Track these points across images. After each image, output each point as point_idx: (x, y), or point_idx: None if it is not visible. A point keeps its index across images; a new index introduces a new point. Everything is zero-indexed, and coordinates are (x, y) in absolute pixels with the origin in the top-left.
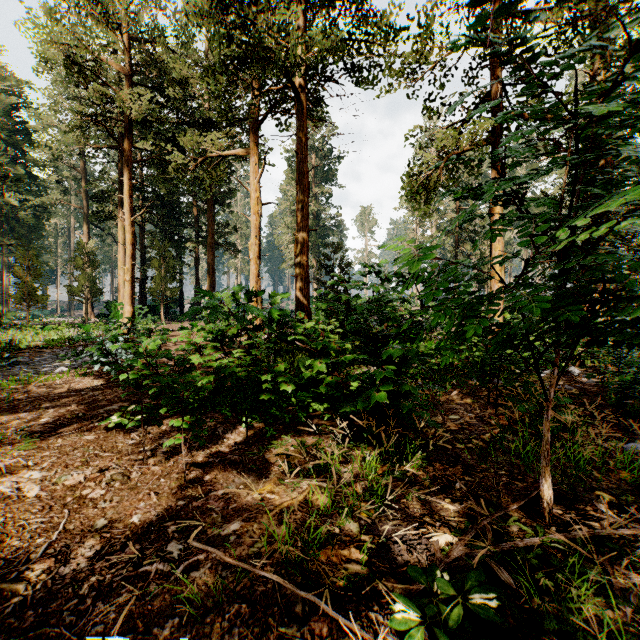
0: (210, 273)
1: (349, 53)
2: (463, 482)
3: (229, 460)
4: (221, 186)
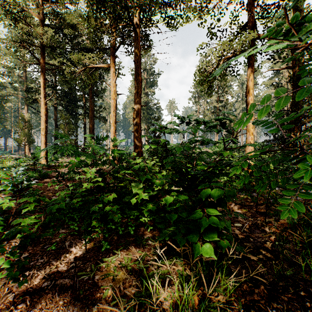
0: (90, 131)
1: (164, 7)
2: None
3: (60, 285)
4: (97, 87)
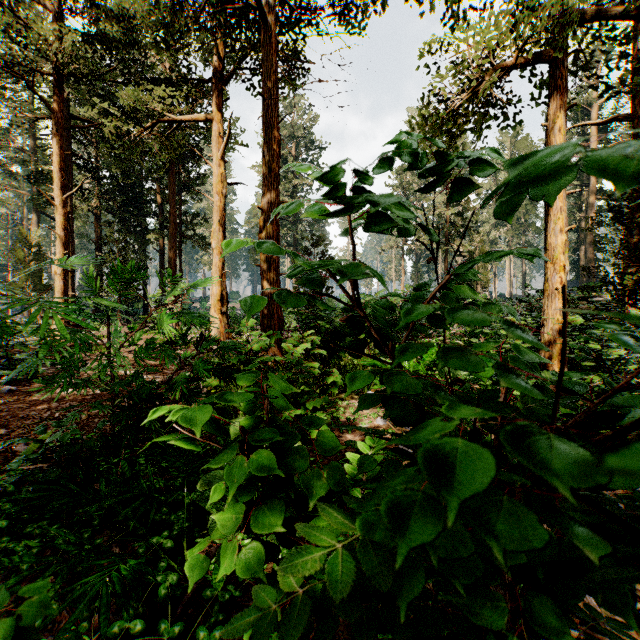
0: (172, 268)
1: None
2: None
3: None
4: (189, 171)
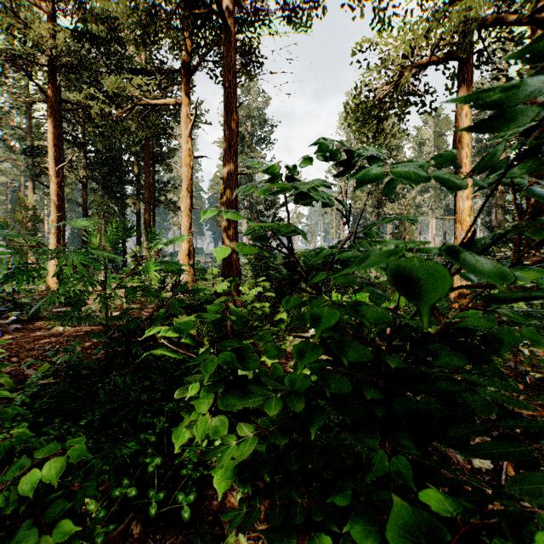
0: (147, 227)
1: None
2: None
3: None
4: (161, 146)
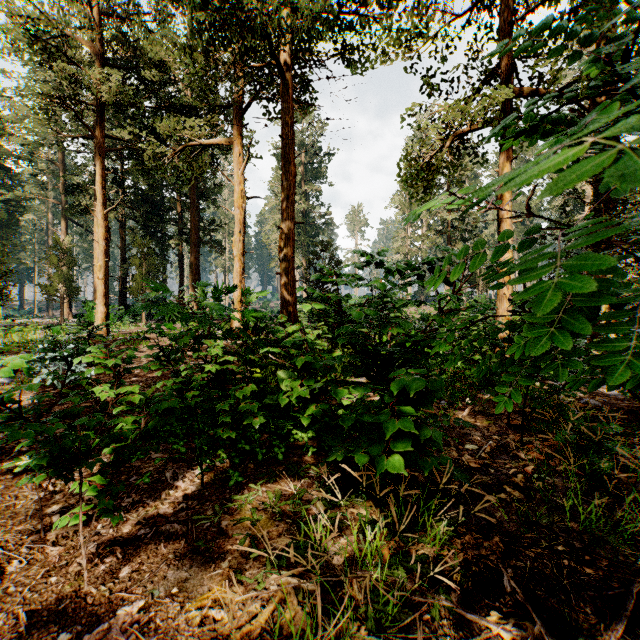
0: (193, 271)
1: (339, 30)
2: (511, 573)
3: (167, 533)
4: (206, 181)
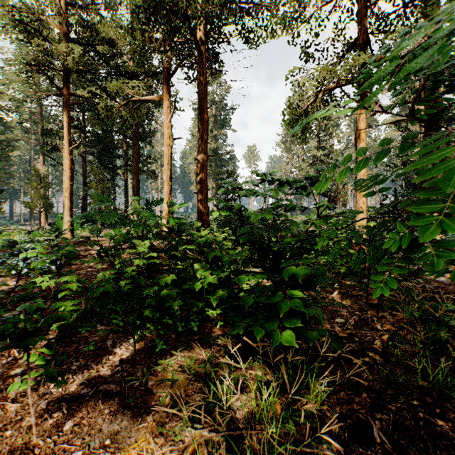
0: (134, 192)
1: (240, 15)
2: (378, 424)
3: (104, 391)
4: (144, 127)
